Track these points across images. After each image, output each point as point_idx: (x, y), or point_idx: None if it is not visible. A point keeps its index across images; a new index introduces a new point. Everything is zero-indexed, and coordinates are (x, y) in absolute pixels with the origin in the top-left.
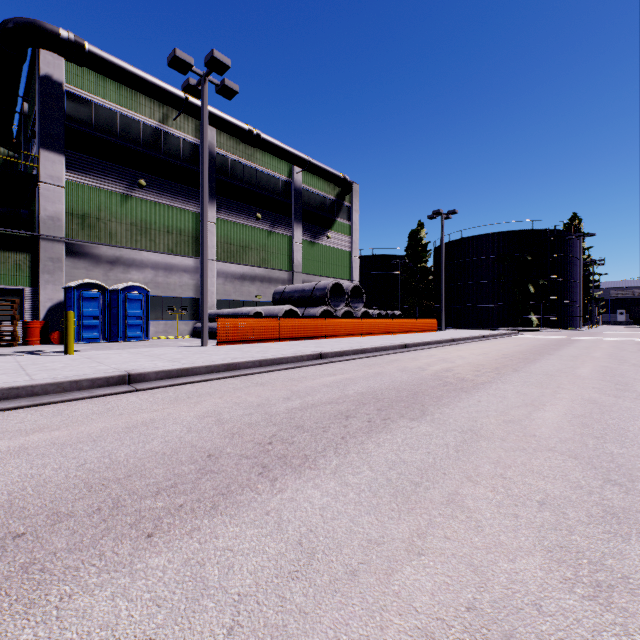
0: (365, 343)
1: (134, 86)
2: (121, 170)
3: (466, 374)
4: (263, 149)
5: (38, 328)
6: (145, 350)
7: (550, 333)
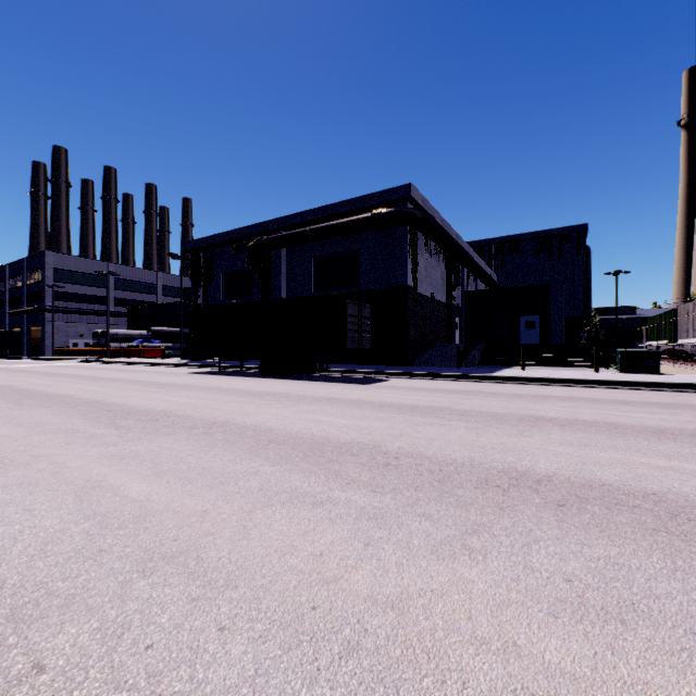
0: None
1: None
2: None
3: None
4: None
5: None
6: None
7: None
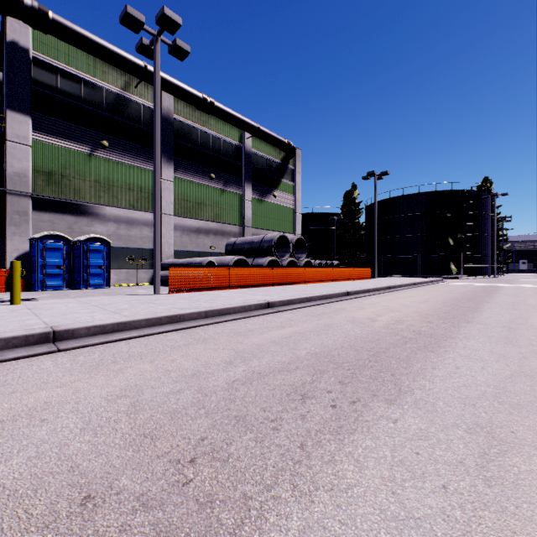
0: (310, 291)
1: (96, 54)
2: (85, 132)
3: (420, 326)
4: (216, 116)
5: (3, 277)
6: (96, 299)
7: (469, 280)
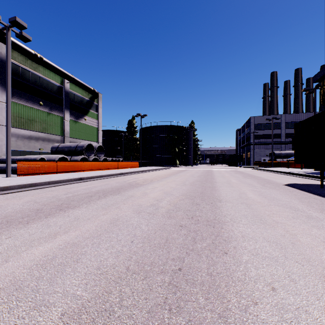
0: (103, 173)
1: None
2: None
3: (140, 182)
4: (44, 66)
5: None
6: None
7: (182, 167)
